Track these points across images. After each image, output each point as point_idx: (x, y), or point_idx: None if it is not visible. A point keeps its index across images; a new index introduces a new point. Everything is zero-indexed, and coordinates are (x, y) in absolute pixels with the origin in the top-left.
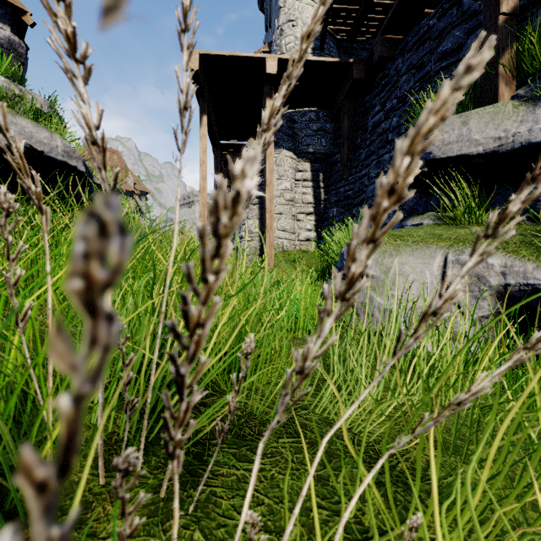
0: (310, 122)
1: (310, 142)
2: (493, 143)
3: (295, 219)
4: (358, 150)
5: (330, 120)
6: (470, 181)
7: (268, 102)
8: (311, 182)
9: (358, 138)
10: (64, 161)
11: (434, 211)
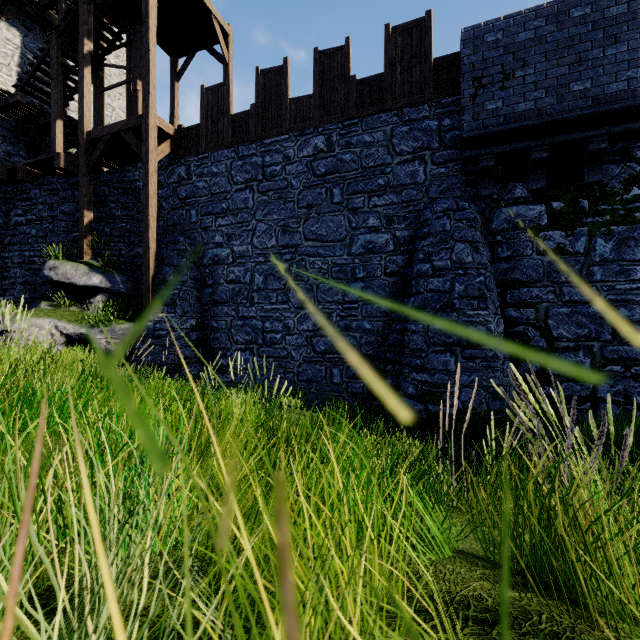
0: None
1: None
2: (75, 281)
3: None
4: (1, 230)
5: None
6: (69, 291)
7: None
8: None
9: (1, 219)
10: None
11: (54, 300)
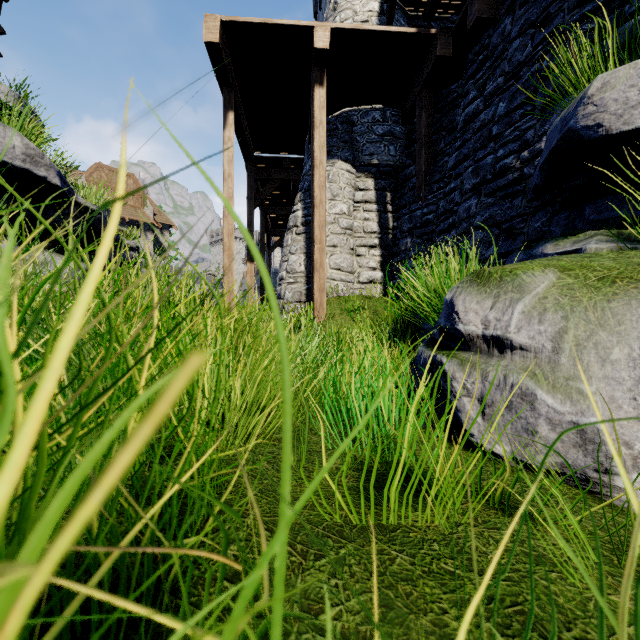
0: (374, 124)
1: (374, 150)
2: None
3: (354, 254)
4: (442, 158)
5: (401, 121)
6: None
7: (317, 91)
8: (375, 204)
9: (441, 142)
10: (26, 169)
11: (595, 230)
